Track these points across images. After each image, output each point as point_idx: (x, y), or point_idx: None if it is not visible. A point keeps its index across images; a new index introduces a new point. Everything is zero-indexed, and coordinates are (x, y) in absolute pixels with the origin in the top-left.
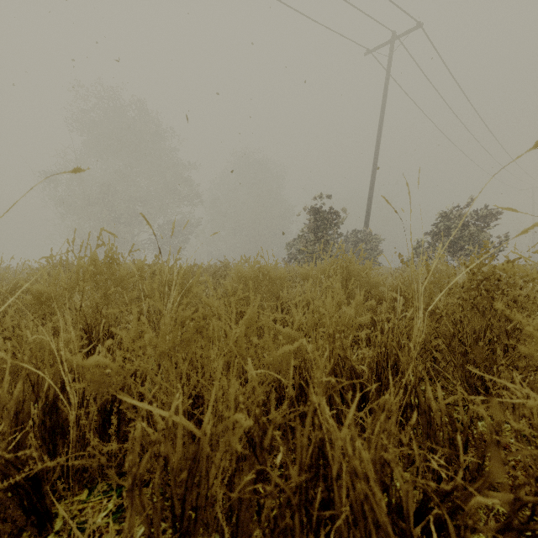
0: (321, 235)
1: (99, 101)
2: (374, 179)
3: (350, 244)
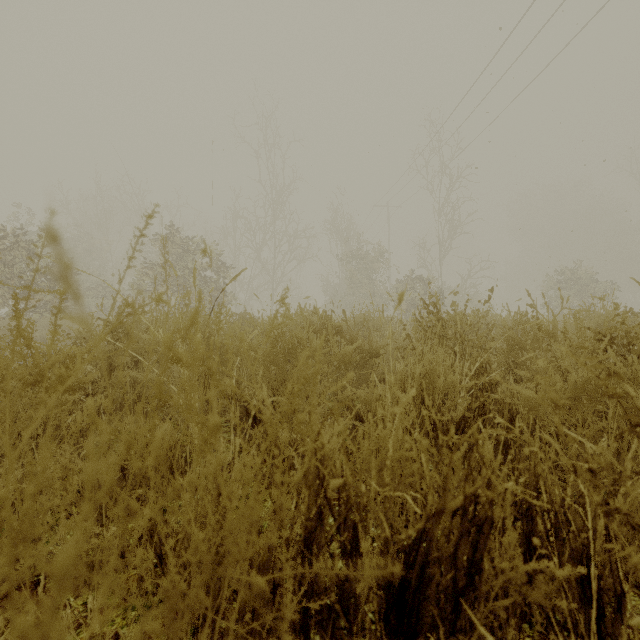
0: None
1: None
2: None
3: None
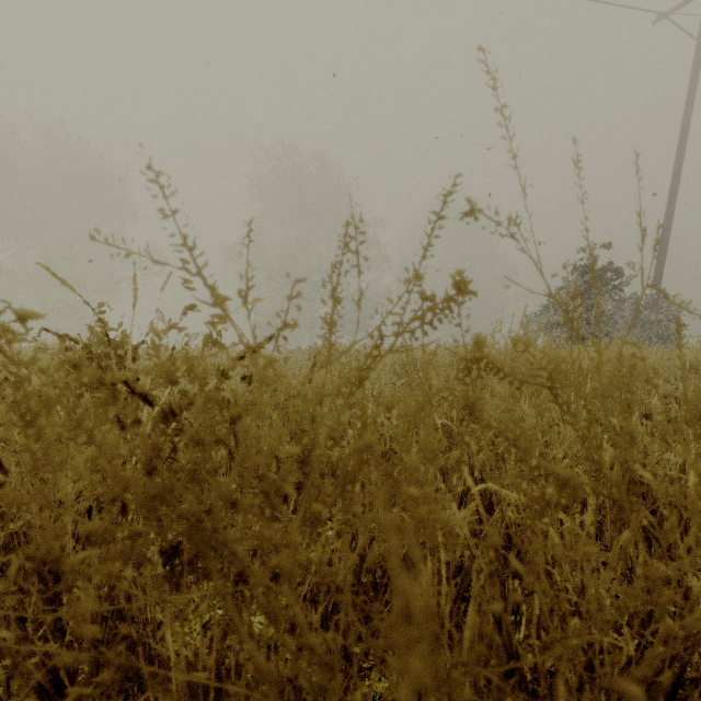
0: (592, 303)
1: (279, 161)
2: (672, 212)
3: (628, 314)
